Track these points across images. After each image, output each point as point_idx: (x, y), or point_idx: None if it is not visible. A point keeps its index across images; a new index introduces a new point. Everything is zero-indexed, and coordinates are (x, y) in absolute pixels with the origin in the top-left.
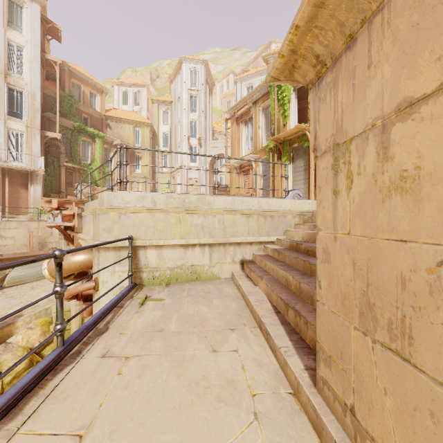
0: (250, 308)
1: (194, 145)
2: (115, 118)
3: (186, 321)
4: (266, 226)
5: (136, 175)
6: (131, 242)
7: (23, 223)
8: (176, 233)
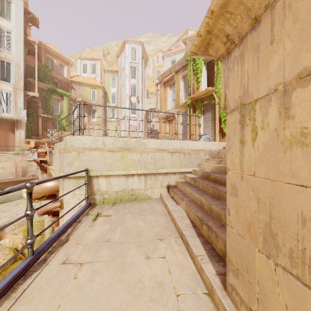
0: (174, 222)
1: (134, 102)
2: (77, 82)
3: (127, 233)
4: (185, 161)
5: (92, 123)
6: (87, 173)
7: (11, 157)
8: (120, 166)
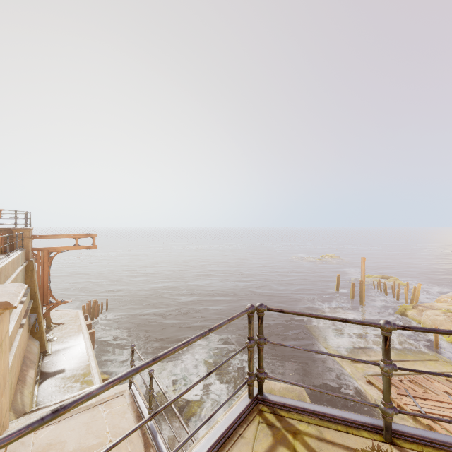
0: None
1: None
2: None
3: None
4: None
5: None
6: None
7: None
8: None
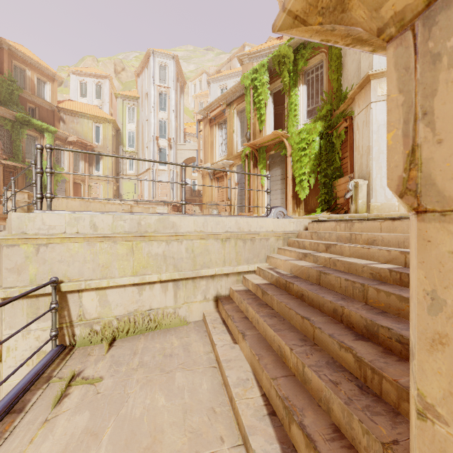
0: (229, 394)
1: (164, 147)
2: (70, 110)
3: (126, 441)
4: (245, 252)
5: (95, 177)
6: (54, 287)
7: None
8: (126, 268)
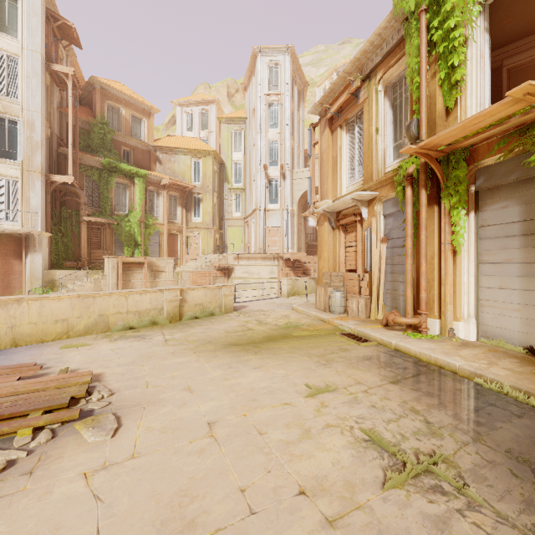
0: None
1: (275, 177)
2: (166, 148)
3: None
4: None
5: (194, 225)
6: None
7: None
8: None
